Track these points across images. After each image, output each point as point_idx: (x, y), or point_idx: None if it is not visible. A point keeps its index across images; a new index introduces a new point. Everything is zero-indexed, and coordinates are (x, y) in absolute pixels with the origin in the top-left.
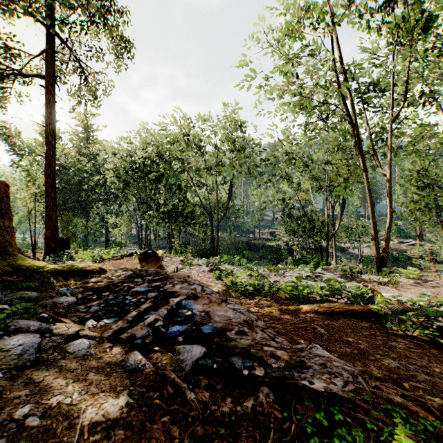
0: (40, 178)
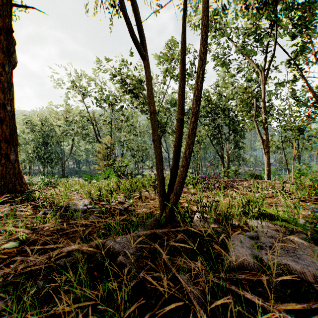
0: None
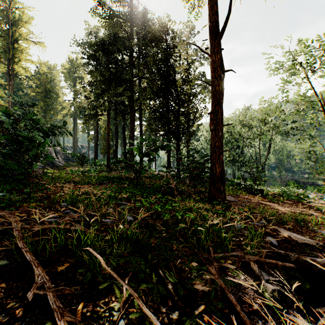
0: (183, 150)
